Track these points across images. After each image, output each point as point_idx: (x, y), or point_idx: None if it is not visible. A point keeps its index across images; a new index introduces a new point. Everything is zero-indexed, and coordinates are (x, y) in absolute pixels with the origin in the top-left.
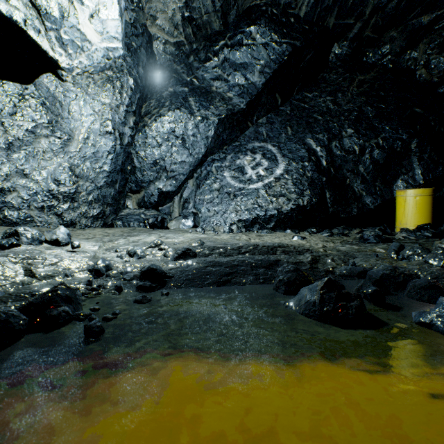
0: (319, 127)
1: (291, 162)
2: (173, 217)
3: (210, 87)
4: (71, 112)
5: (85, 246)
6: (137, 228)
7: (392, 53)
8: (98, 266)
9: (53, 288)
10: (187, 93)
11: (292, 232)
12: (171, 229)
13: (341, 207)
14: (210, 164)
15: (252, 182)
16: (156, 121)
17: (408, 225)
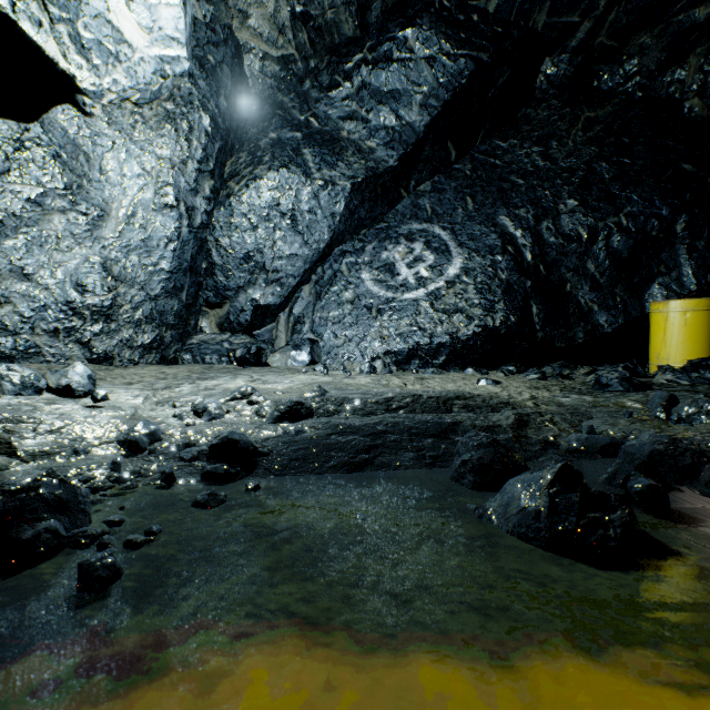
0: (520, 197)
1: (472, 256)
2: (276, 347)
3: (338, 131)
4: (104, 170)
5: (120, 397)
6: (215, 366)
7: (642, 72)
8: (136, 434)
9: (30, 484)
10: (300, 141)
11: (476, 373)
12: (272, 368)
13: (558, 331)
14: (338, 260)
15: (409, 288)
16: (248, 187)
17: (672, 361)
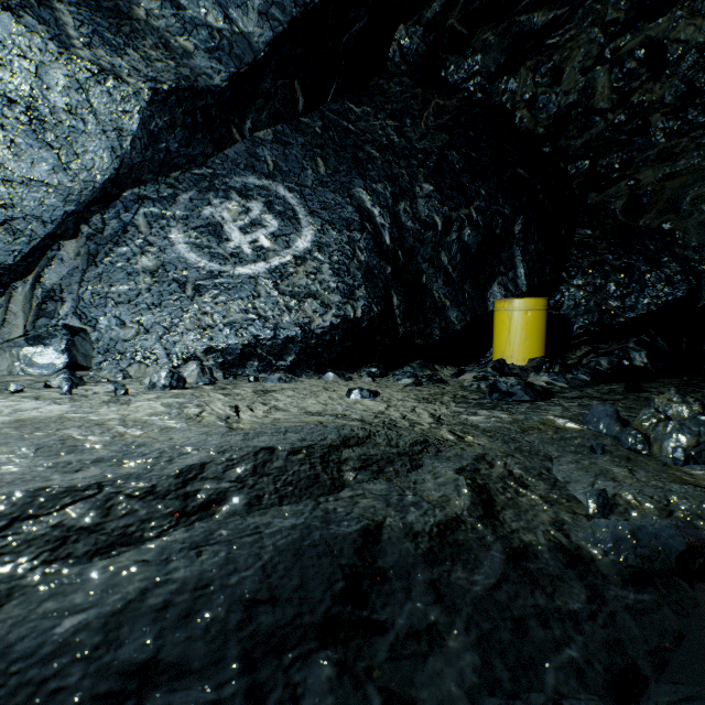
0: (377, 170)
1: (327, 228)
2: (1, 340)
3: (130, 3)
4: None
5: None
6: None
7: (484, 72)
8: None
9: None
10: None
11: (339, 378)
12: None
13: (417, 326)
14: (131, 207)
15: (243, 260)
16: None
17: (516, 359)
